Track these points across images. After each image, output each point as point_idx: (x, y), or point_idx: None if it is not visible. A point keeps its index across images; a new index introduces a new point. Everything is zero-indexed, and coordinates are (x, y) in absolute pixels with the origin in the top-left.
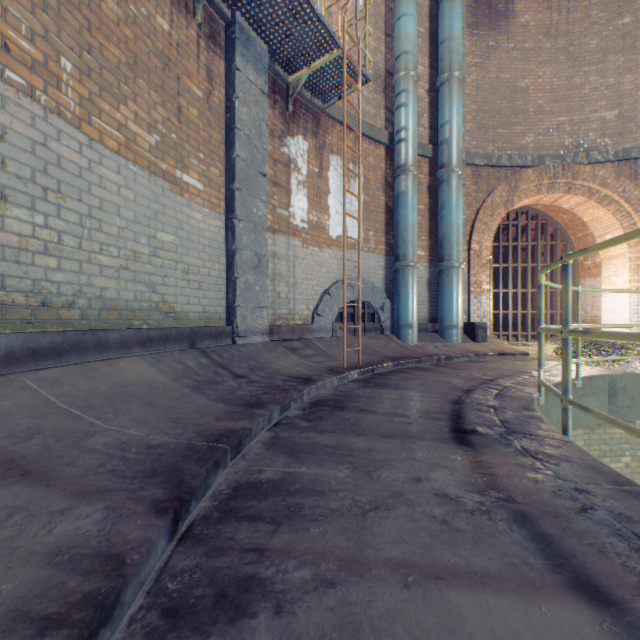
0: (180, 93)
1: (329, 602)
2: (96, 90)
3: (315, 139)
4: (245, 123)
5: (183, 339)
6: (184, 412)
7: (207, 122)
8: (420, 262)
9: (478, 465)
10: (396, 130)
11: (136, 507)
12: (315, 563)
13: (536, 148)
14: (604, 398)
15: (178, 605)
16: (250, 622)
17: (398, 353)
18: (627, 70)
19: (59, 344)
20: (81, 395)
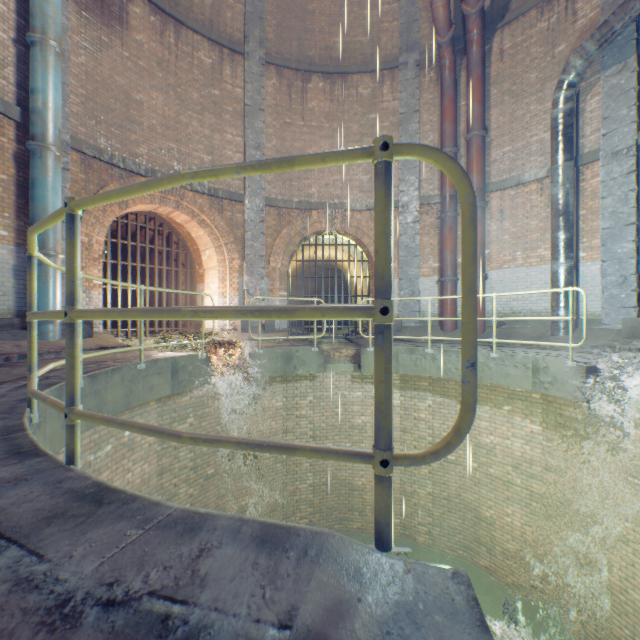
0: None
1: None
2: None
3: None
4: None
5: None
6: None
7: None
8: (2, 243)
9: None
10: None
11: None
12: None
13: (151, 161)
14: (169, 375)
15: None
16: None
17: None
18: (218, 130)
19: None
20: None
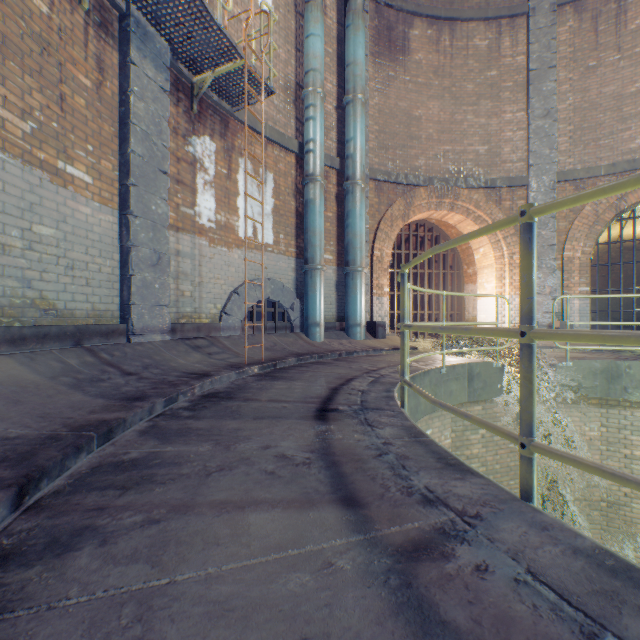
0: (63, 80)
1: (150, 532)
2: None
3: (224, 141)
4: (142, 119)
5: (66, 337)
6: (55, 408)
7: (97, 113)
8: (329, 265)
9: (323, 433)
10: (305, 141)
11: None
12: (149, 511)
13: (427, 170)
14: (464, 382)
15: (10, 553)
16: (75, 553)
17: (304, 349)
18: (494, 114)
19: None
20: None
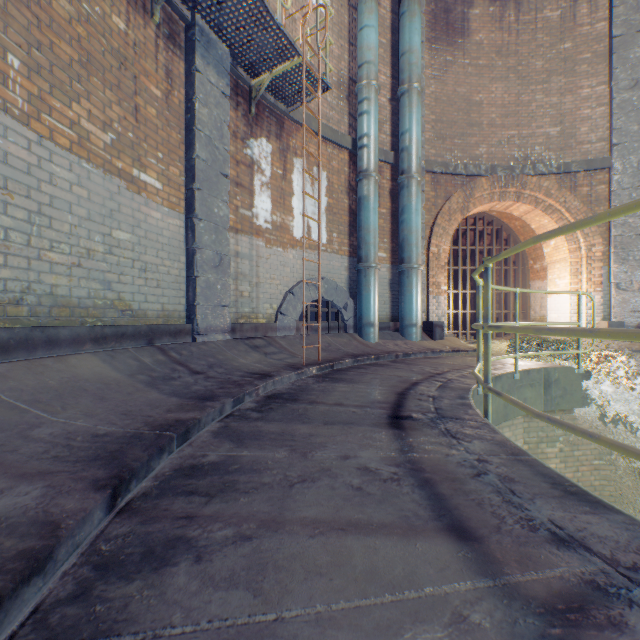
0: (137, 92)
1: (243, 551)
2: (46, 87)
3: (279, 142)
4: (206, 124)
5: (140, 337)
6: (135, 405)
7: (166, 122)
8: (382, 263)
9: (403, 444)
10: (359, 136)
11: (76, 485)
12: (238, 524)
13: (489, 159)
14: (540, 389)
15: (109, 561)
16: (172, 569)
17: (359, 350)
18: (568, 91)
19: (5, 340)
20: (28, 390)
